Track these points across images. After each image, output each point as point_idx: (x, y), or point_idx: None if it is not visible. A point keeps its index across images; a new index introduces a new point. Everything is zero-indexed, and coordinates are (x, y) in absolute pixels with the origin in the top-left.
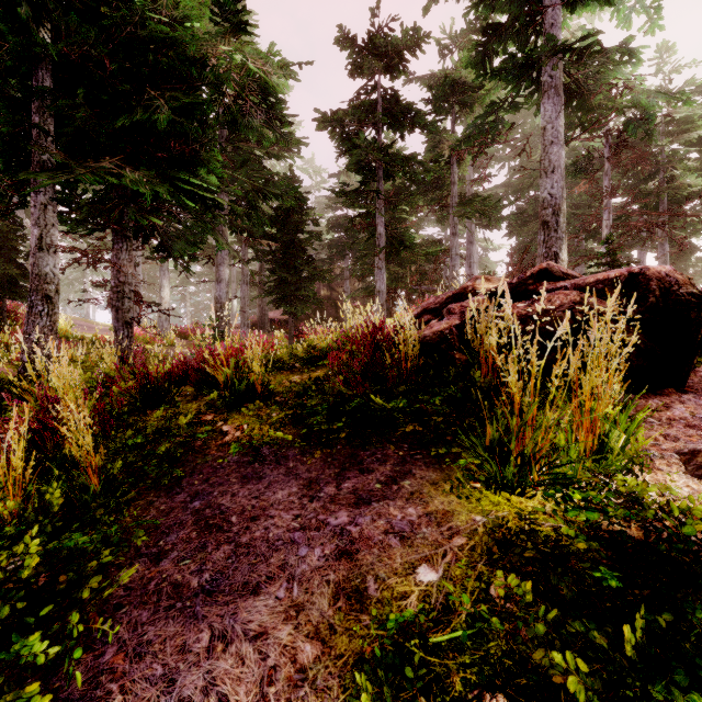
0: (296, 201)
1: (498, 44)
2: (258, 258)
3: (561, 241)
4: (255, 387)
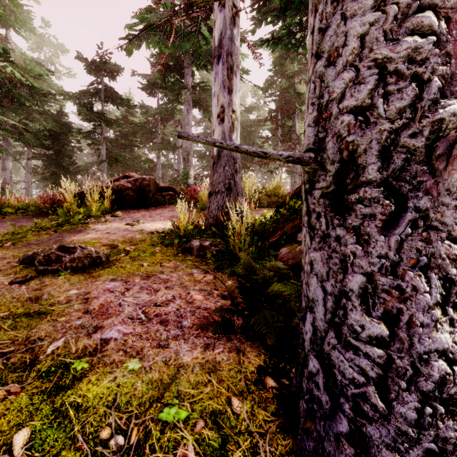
0: (60, 129)
1: (170, 73)
2: (36, 158)
3: (190, 167)
4: (11, 208)
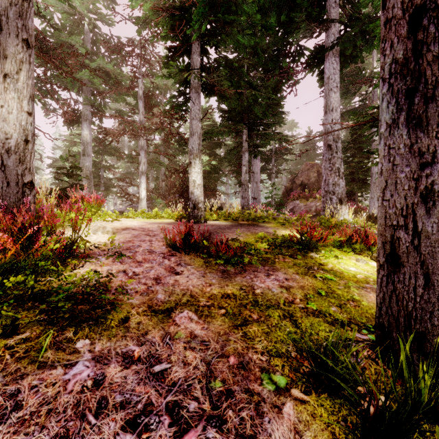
0: None
1: None
2: None
3: None
4: None
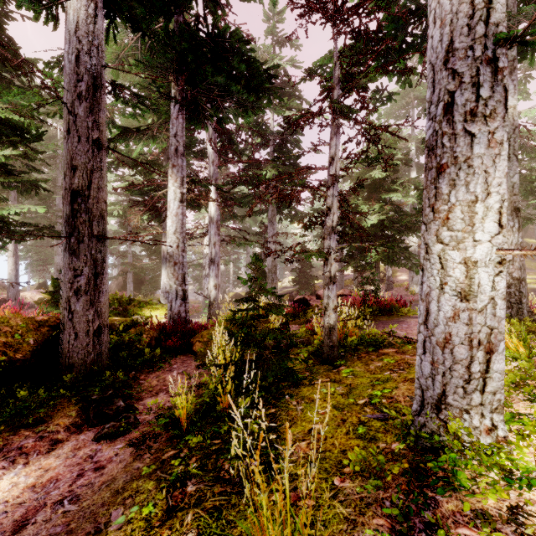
0: None
1: None
2: None
3: None
4: None
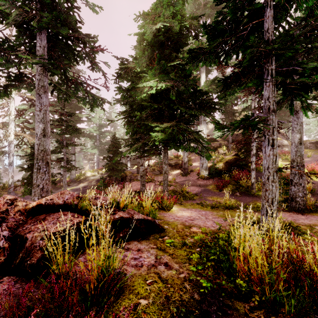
0: None
1: None
2: None
3: None
4: None
